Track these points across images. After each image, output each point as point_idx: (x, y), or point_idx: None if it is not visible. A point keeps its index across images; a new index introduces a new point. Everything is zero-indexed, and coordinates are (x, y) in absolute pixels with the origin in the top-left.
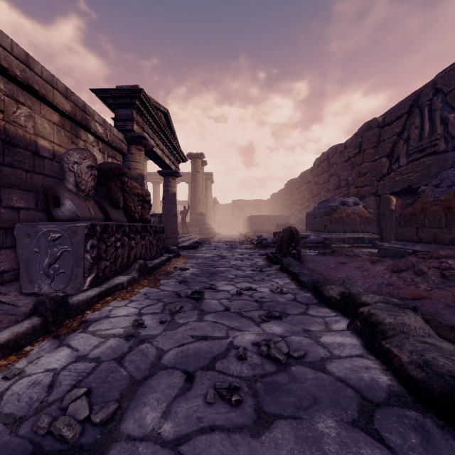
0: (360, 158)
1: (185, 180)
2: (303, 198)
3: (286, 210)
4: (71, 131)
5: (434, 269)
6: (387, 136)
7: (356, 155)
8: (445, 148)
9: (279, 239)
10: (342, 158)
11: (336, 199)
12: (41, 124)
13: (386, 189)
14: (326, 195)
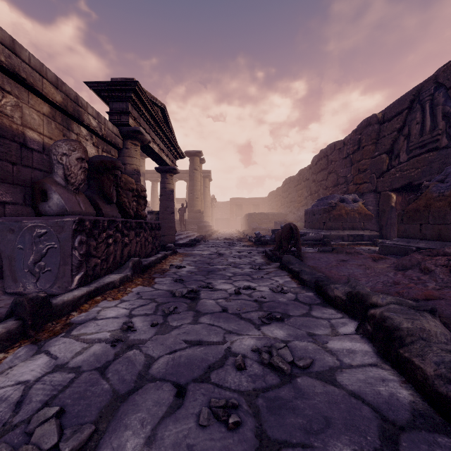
0: (359, 155)
1: (183, 178)
2: (302, 196)
3: (284, 208)
4: (62, 123)
5: (441, 267)
6: (387, 132)
7: (355, 152)
8: (447, 144)
9: (278, 236)
10: (341, 155)
11: (335, 196)
12: (29, 114)
13: (386, 186)
14: (325, 192)
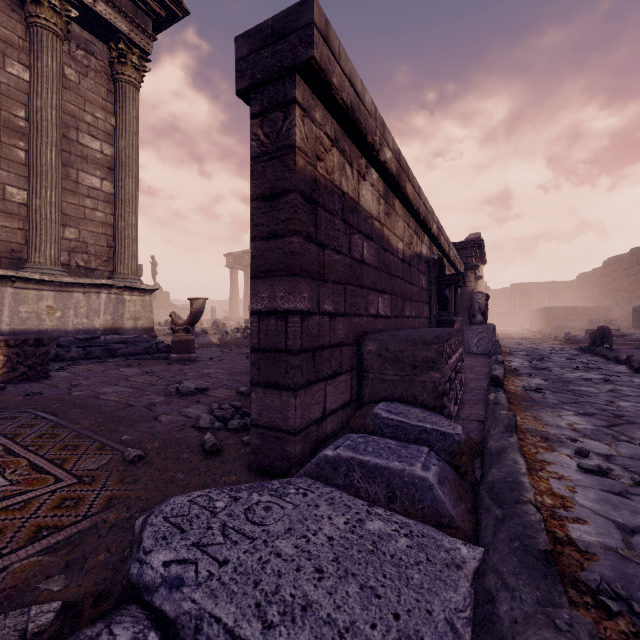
0: None
1: None
2: (635, 284)
3: (606, 299)
4: None
5: None
6: None
7: None
8: None
9: (592, 335)
10: None
11: None
12: None
13: None
14: None
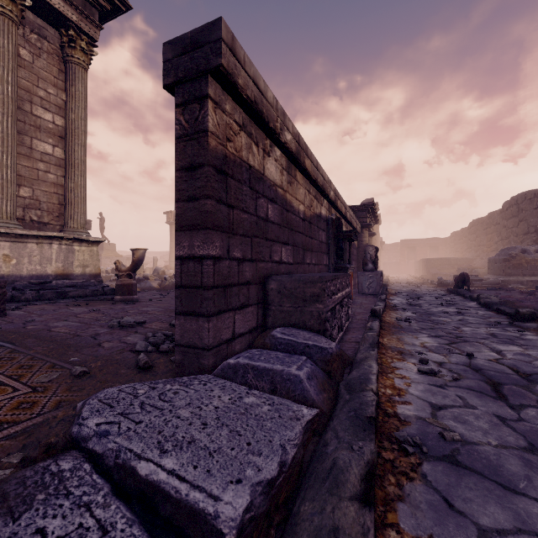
0: None
1: None
2: (491, 240)
3: (471, 252)
4: None
5: None
6: None
7: None
8: None
9: (456, 279)
10: (531, 205)
11: (516, 248)
12: None
13: None
14: (515, 239)
